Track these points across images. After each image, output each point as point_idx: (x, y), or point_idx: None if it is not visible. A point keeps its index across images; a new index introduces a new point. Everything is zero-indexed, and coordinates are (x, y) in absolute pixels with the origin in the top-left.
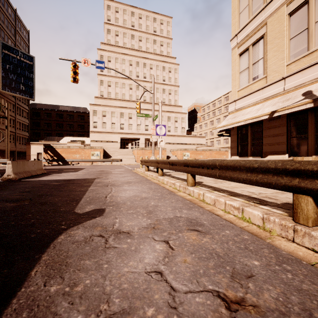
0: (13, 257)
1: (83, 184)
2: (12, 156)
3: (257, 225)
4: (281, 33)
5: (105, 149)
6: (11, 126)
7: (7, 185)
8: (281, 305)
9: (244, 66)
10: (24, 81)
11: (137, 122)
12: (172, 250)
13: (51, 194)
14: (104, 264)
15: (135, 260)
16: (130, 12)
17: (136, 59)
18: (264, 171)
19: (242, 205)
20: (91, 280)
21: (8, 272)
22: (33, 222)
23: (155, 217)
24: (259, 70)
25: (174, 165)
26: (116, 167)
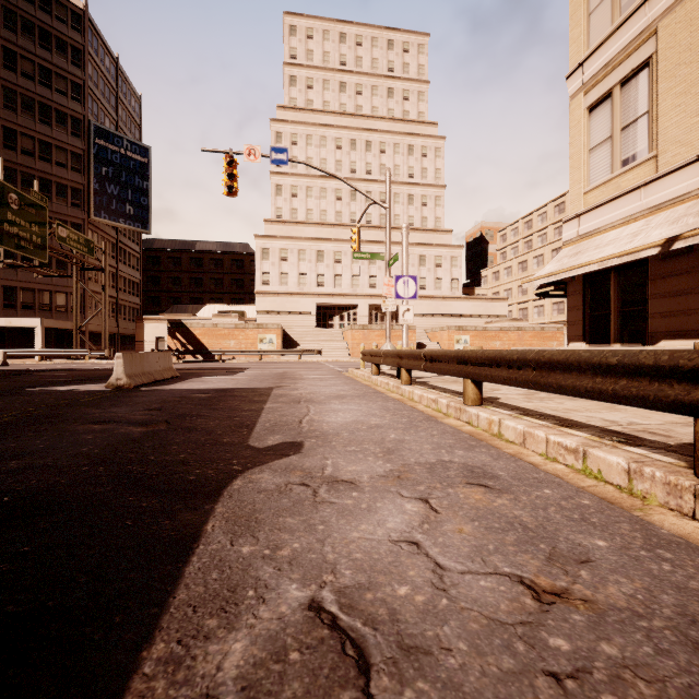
0: (171, 505)
1: (252, 397)
2: (111, 345)
3: (616, 485)
4: (694, 51)
5: (285, 328)
6: (110, 286)
7: (119, 396)
8: (638, 604)
9: (601, 134)
10: (133, 196)
11: (353, 270)
12: (435, 513)
13: (200, 413)
14: (317, 525)
15: (370, 522)
16: (338, 35)
17: (351, 134)
18: (632, 371)
19: (584, 445)
20: (302, 544)
21: (172, 523)
22: (184, 458)
23: (399, 460)
24: (638, 141)
25: (435, 362)
26: (310, 366)
